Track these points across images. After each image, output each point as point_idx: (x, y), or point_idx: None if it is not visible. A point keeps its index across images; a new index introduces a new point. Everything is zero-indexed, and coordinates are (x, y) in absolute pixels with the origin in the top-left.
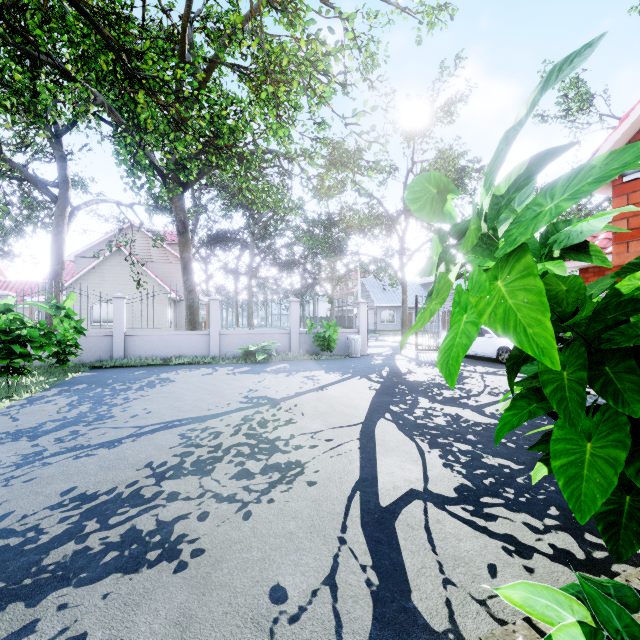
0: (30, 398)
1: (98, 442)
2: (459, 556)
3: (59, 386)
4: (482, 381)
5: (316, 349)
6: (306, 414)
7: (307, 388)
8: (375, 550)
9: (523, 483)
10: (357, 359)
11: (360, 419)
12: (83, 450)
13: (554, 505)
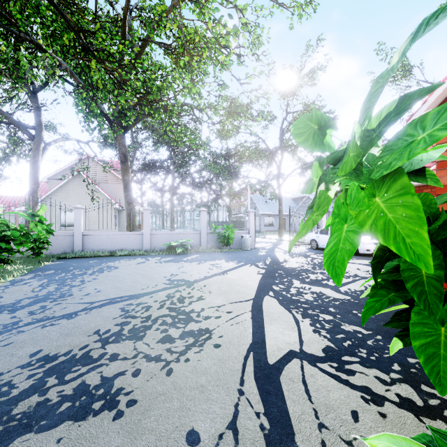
0: (12, 281)
1: (60, 314)
2: (329, 404)
3: (34, 272)
4: None
5: (219, 244)
6: (212, 292)
7: (213, 273)
8: (266, 400)
9: (372, 345)
10: (248, 251)
11: (251, 296)
12: (49, 321)
13: (396, 362)
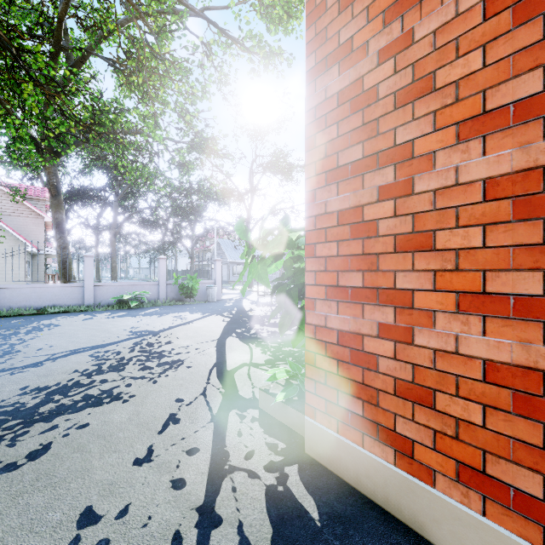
0: None
1: (22, 365)
2: (261, 380)
3: None
4: None
5: (181, 296)
6: (180, 338)
7: (178, 323)
8: (224, 383)
9: (297, 355)
10: (214, 303)
11: (216, 337)
12: (13, 370)
13: None
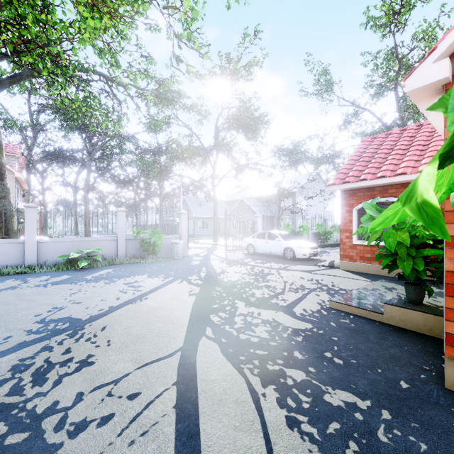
0: None
1: None
2: None
3: None
4: (280, 277)
5: (143, 253)
6: (113, 343)
7: (125, 299)
8: None
9: (390, 444)
10: (179, 261)
11: (179, 342)
12: None
13: None
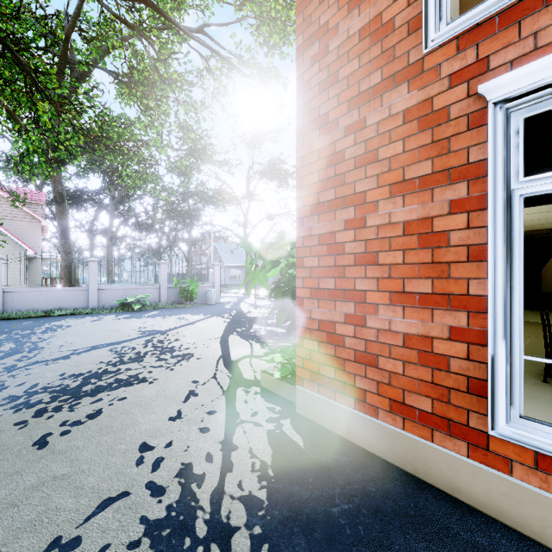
0: None
1: (52, 358)
2: (261, 367)
3: None
4: None
5: (181, 300)
6: (186, 336)
7: (182, 324)
8: (230, 370)
9: (292, 349)
10: (213, 306)
11: (219, 335)
12: (46, 362)
13: None
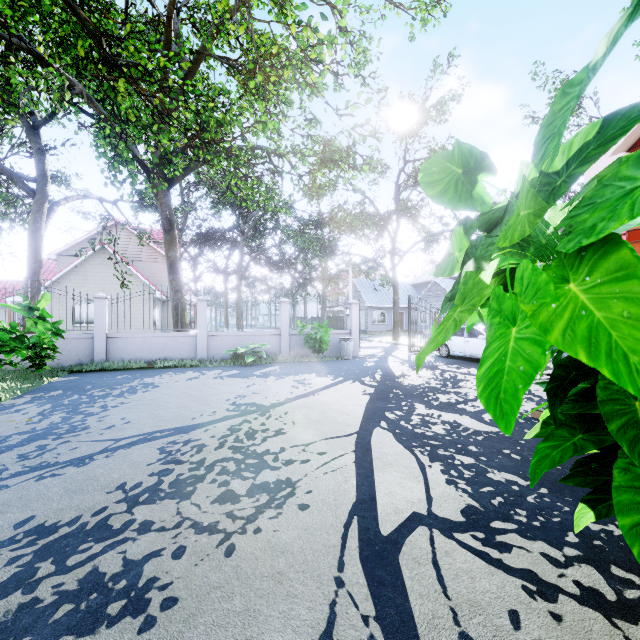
0: None
1: (67, 459)
2: (475, 600)
3: (32, 393)
4: None
5: (307, 351)
6: (297, 423)
7: (298, 393)
8: (378, 594)
9: (534, 503)
10: (349, 361)
11: (355, 428)
12: (48, 469)
13: (572, 530)
